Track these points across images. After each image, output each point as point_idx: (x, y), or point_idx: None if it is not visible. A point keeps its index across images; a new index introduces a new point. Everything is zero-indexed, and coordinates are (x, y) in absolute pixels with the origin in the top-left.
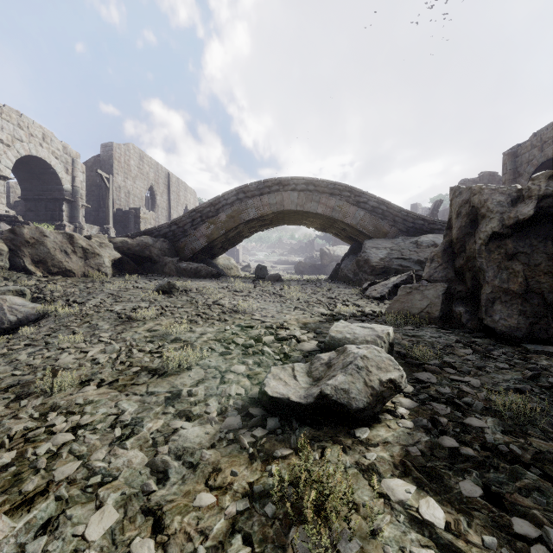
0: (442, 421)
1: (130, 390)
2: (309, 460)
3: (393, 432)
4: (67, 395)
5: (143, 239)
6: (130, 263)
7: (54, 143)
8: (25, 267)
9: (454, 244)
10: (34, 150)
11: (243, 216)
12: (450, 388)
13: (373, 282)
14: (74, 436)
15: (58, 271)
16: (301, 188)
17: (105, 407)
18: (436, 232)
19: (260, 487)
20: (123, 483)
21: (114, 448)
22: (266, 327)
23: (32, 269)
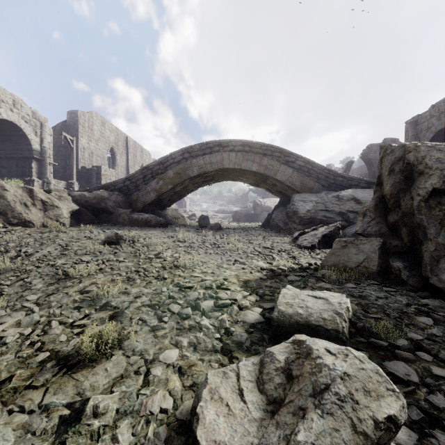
0: None
1: (20, 399)
2: None
3: None
4: None
5: (99, 193)
6: (87, 214)
7: (24, 108)
8: None
9: (386, 200)
10: (4, 115)
11: (188, 173)
12: (441, 393)
13: (303, 231)
14: None
15: (18, 222)
16: (238, 149)
17: None
18: (354, 188)
19: None
20: None
21: None
22: (206, 287)
23: None
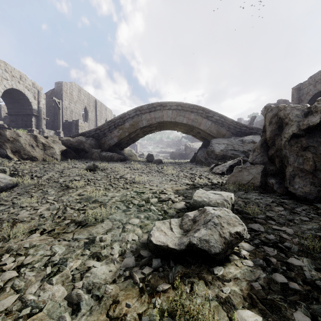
0: (273, 261)
1: (62, 236)
2: (183, 297)
3: (240, 269)
4: (19, 240)
5: (79, 138)
6: (71, 152)
7: (27, 81)
8: (7, 155)
9: (267, 141)
10: (14, 85)
11: (139, 124)
12: (274, 235)
13: (217, 164)
14: (18, 273)
15: (27, 157)
16: (173, 108)
17: (43, 250)
18: (254, 134)
19: (147, 318)
20: (46, 314)
21: (44, 283)
22: (152, 192)
23: (11, 156)
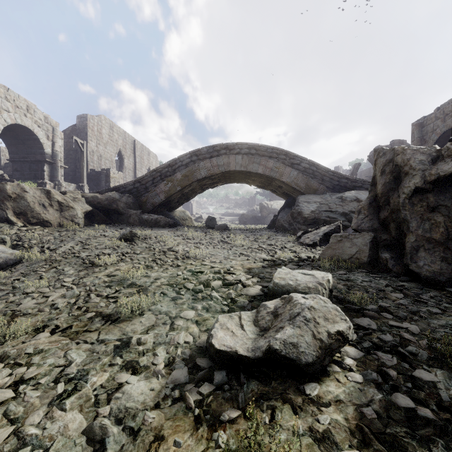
0: (392, 374)
1: (82, 337)
2: (260, 432)
3: (343, 387)
4: (20, 343)
5: (110, 195)
6: (99, 214)
7: (37, 113)
8: (8, 218)
9: (378, 199)
10: (19, 120)
11: (195, 175)
12: (391, 335)
13: (306, 231)
14: (15, 393)
15: (36, 222)
16: (244, 152)
17: (54, 357)
18: (358, 189)
19: None
20: None
21: (53, 409)
22: (214, 272)
23: (14, 219)
